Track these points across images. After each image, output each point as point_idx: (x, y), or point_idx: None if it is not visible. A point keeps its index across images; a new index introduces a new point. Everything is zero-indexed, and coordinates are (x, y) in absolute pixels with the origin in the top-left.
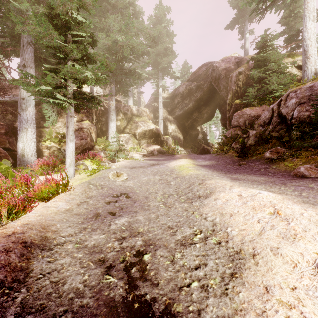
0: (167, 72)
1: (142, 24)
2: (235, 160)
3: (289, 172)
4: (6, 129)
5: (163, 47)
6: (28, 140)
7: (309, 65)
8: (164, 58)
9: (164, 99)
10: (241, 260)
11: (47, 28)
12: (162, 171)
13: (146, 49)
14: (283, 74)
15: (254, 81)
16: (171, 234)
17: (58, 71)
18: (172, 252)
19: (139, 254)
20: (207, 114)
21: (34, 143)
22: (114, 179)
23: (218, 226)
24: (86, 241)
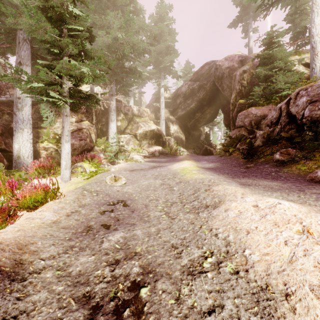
0: (169, 71)
1: (143, 21)
2: (242, 162)
3: (304, 176)
4: (2, 130)
5: (164, 46)
6: (24, 141)
7: (317, 63)
8: (165, 57)
9: (165, 99)
10: (270, 301)
11: (39, 20)
12: (164, 174)
13: (147, 47)
14: (291, 72)
15: (259, 79)
16: (175, 256)
17: (53, 68)
18: (177, 284)
19: (135, 286)
20: (210, 114)
21: (30, 144)
22: (111, 183)
23: (233, 247)
24: (71, 265)
